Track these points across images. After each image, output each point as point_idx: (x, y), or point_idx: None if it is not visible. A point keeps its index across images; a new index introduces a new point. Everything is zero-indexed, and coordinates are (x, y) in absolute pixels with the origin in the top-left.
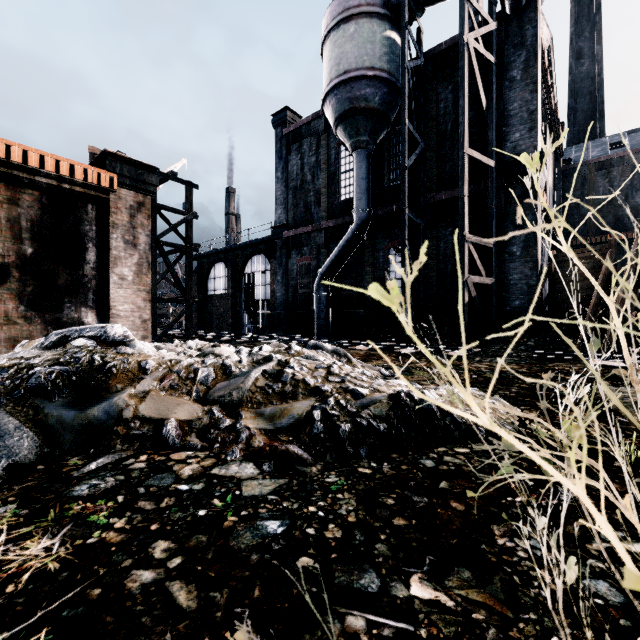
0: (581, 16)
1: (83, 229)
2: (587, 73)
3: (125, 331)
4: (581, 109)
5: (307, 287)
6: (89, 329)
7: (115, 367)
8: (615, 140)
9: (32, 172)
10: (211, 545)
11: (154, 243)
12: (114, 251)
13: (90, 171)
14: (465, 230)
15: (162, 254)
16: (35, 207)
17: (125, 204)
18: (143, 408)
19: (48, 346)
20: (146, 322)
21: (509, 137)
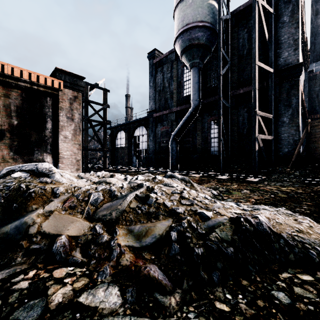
0: None
1: (45, 111)
2: None
3: (50, 167)
4: (318, 43)
5: (166, 142)
6: (27, 166)
7: (34, 192)
8: None
9: (16, 79)
10: None
11: (87, 120)
12: (61, 122)
13: (48, 79)
14: (256, 108)
15: (91, 126)
16: (18, 99)
17: (67, 97)
18: (45, 225)
19: (0, 177)
20: (78, 161)
21: (281, 55)
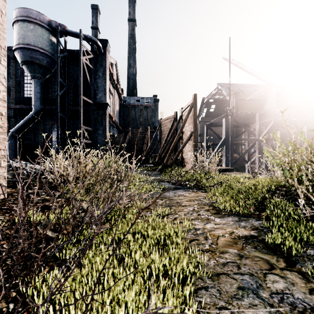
0: (131, 52)
1: None
2: (132, 72)
3: None
4: (131, 84)
5: None
6: None
7: None
8: (138, 99)
9: None
10: (11, 181)
11: None
12: None
13: None
14: (81, 124)
15: None
16: None
17: None
18: None
19: None
20: None
21: (98, 94)
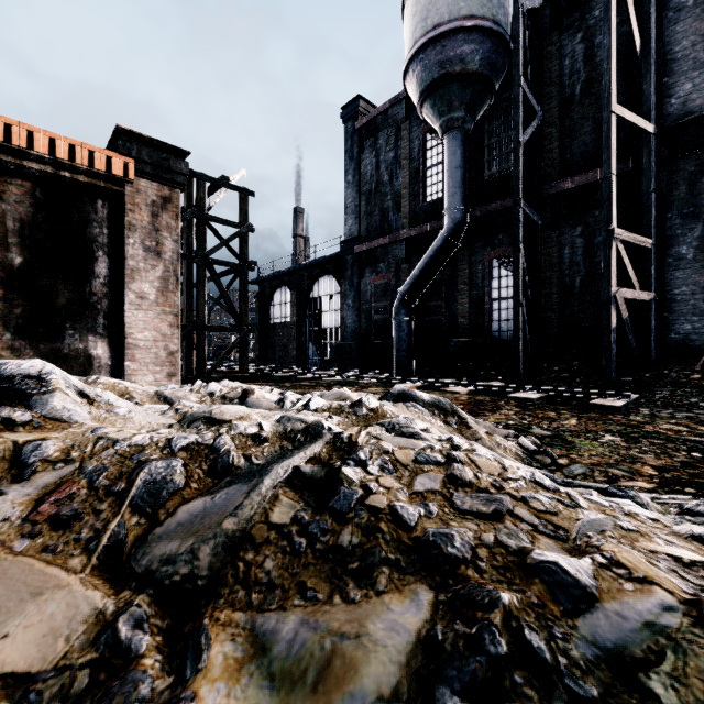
0: None
1: (91, 232)
2: None
3: (45, 373)
4: None
5: (383, 312)
6: None
7: None
8: None
9: (18, 154)
10: None
11: (203, 261)
12: (130, 261)
13: (97, 154)
14: (612, 223)
15: (212, 274)
16: (26, 202)
17: (145, 199)
18: None
19: None
20: (173, 355)
21: (674, 90)
